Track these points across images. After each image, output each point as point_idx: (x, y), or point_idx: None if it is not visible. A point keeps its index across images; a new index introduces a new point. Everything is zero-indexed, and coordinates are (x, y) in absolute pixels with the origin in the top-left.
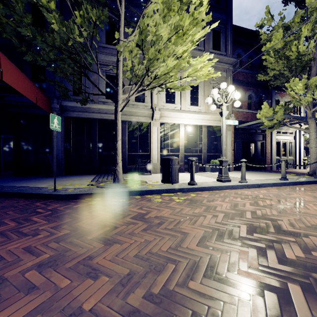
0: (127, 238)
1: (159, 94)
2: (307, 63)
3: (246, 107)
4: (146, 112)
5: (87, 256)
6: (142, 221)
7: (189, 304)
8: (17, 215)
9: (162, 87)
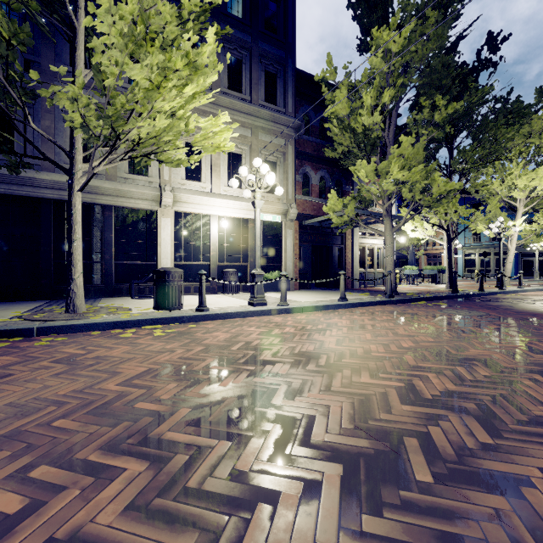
0: (16, 387)
1: None
2: (375, 142)
3: (318, 195)
4: (150, 192)
5: None
6: (66, 364)
7: (34, 439)
8: None
9: (149, 158)
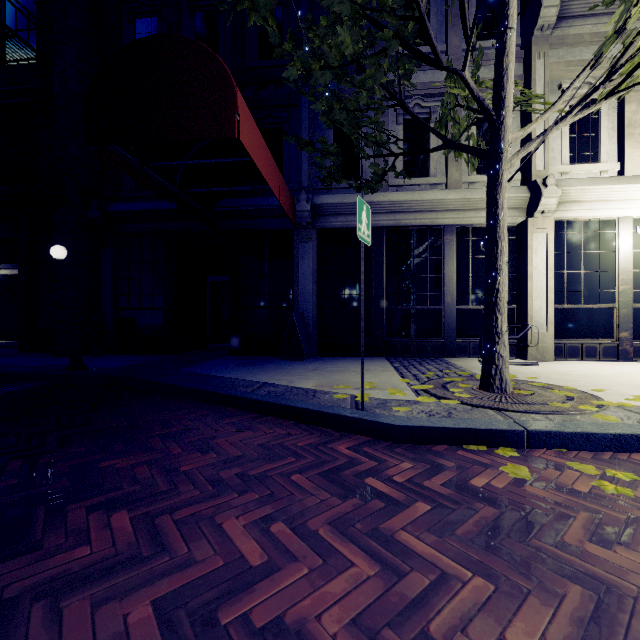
0: None
1: (548, 143)
2: None
3: None
4: (513, 195)
5: None
6: None
7: None
8: (330, 501)
9: None
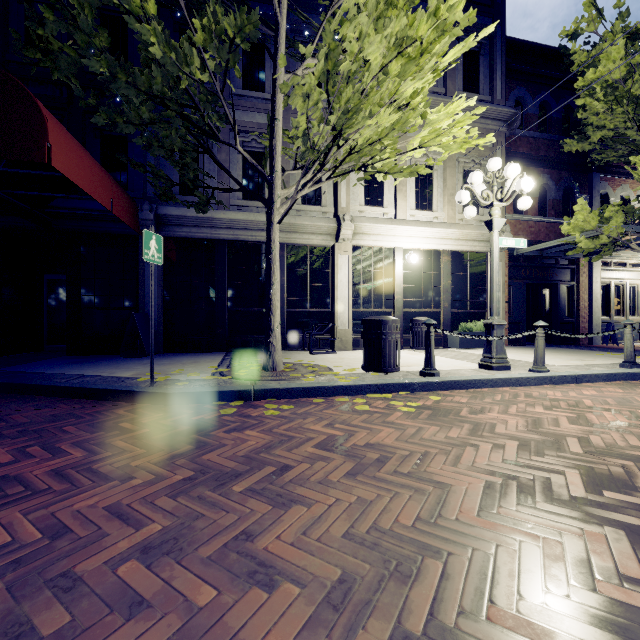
0: (318, 494)
1: (350, 187)
2: None
3: (536, 211)
4: (325, 224)
5: (241, 532)
6: (340, 454)
7: None
8: (83, 435)
9: (365, 172)
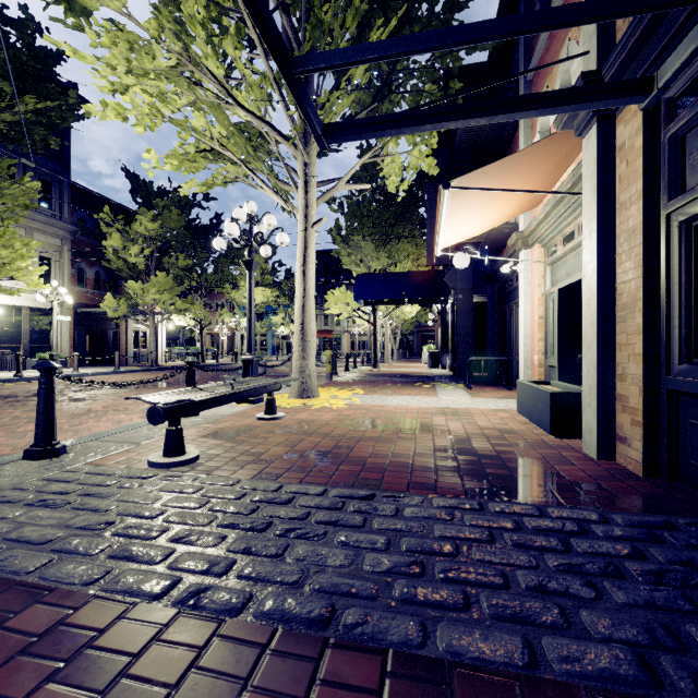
0: None
1: None
2: (141, 271)
3: (93, 287)
4: None
5: None
6: None
7: None
8: None
9: None
